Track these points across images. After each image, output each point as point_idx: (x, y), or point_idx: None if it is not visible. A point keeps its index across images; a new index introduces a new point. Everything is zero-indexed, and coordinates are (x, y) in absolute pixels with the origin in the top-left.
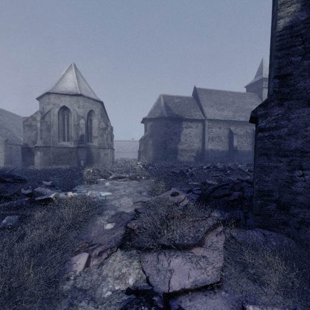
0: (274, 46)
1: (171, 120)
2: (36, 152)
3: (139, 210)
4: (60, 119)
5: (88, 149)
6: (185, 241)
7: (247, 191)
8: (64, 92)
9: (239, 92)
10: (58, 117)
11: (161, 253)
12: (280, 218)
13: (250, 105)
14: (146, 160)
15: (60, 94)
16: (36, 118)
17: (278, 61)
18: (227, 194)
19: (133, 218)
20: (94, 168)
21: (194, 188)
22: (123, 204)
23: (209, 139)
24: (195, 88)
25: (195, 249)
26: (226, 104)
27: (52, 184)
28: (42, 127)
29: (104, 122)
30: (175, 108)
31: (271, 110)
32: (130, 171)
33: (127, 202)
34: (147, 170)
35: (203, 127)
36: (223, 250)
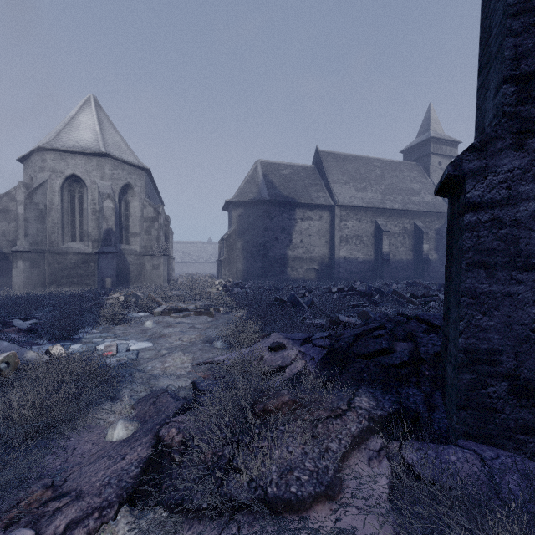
0: (500, 12)
1: (275, 206)
2: (16, 262)
3: (200, 386)
4: (65, 199)
5: (121, 257)
6: (294, 489)
7: (425, 343)
8: (74, 148)
9: (392, 161)
10: (61, 195)
11: (229, 526)
12: (519, 416)
13: (409, 182)
14: (230, 277)
15: (65, 152)
16: (15, 197)
17: (514, 42)
18: (384, 350)
19: (178, 411)
20: (128, 292)
21: (316, 333)
22: (170, 368)
23: (342, 239)
24: (318, 152)
25: (319, 508)
26: (370, 181)
27: (30, 327)
28: (29, 214)
29: (152, 207)
30: (282, 184)
31: (495, 160)
32: (198, 297)
33: (180, 365)
34: (230, 295)
35: (331, 218)
36: (388, 512)
